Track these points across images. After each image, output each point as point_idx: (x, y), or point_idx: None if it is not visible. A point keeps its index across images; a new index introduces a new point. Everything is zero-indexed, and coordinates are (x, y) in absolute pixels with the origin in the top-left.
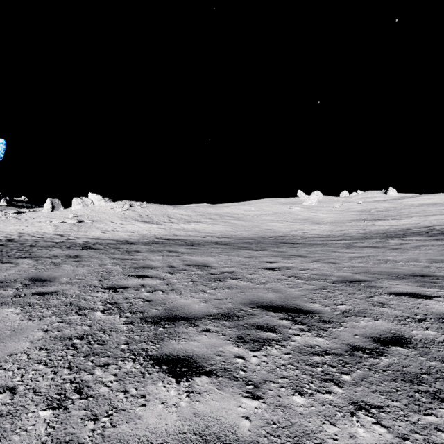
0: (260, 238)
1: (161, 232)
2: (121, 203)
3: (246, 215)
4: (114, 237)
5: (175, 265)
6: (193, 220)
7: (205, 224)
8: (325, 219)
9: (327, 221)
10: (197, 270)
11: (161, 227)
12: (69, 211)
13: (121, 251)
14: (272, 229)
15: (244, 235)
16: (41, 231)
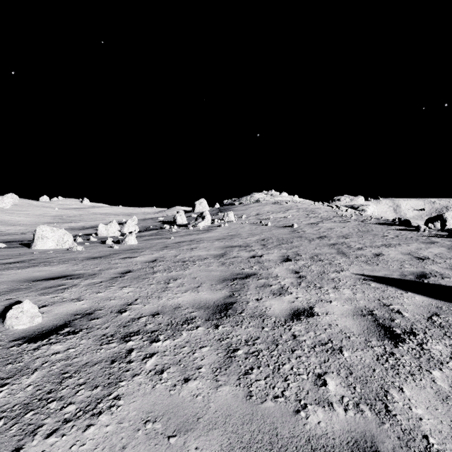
0: None
1: None
2: None
3: None
4: None
5: None
6: None
7: None
8: (21, 222)
9: (23, 223)
10: None
11: None
12: None
13: None
14: None
15: None
16: None
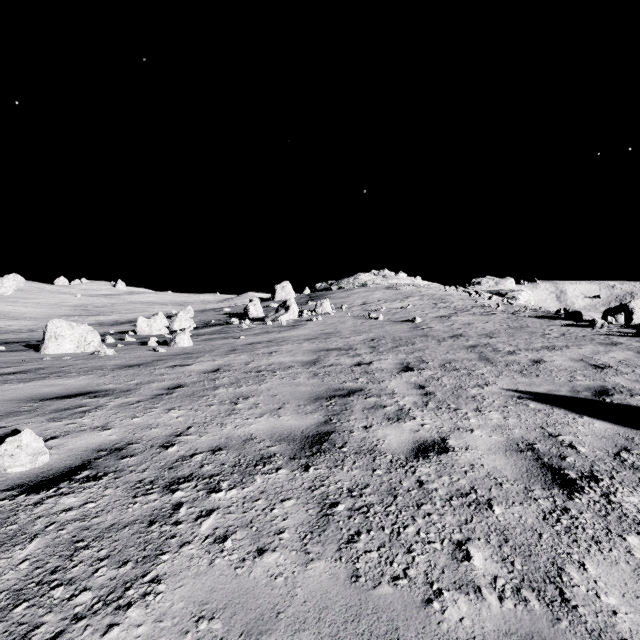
0: None
1: None
2: None
3: None
4: None
5: None
6: None
7: None
8: (28, 314)
9: (31, 317)
10: None
11: None
12: None
13: None
14: None
15: None
16: None
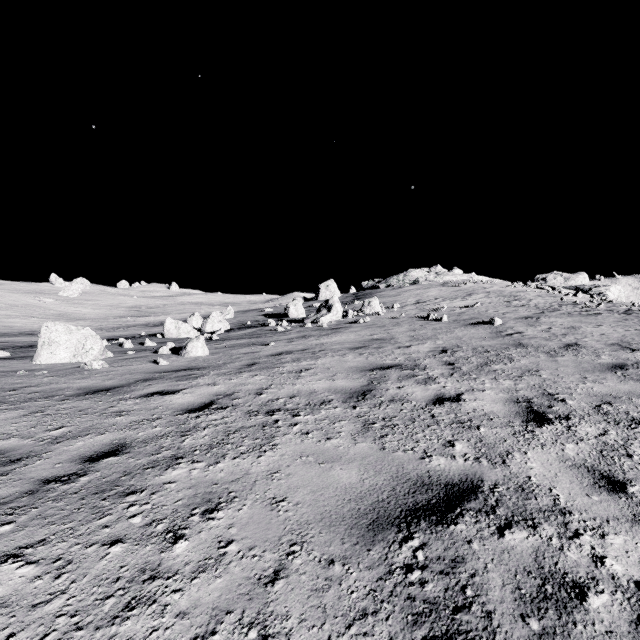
0: (1, 333)
1: None
2: None
3: None
4: None
5: None
6: None
7: None
8: (88, 315)
9: (89, 317)
10: None
11: None
12: None
13: None
14: (13, 326)
15: None
16: None
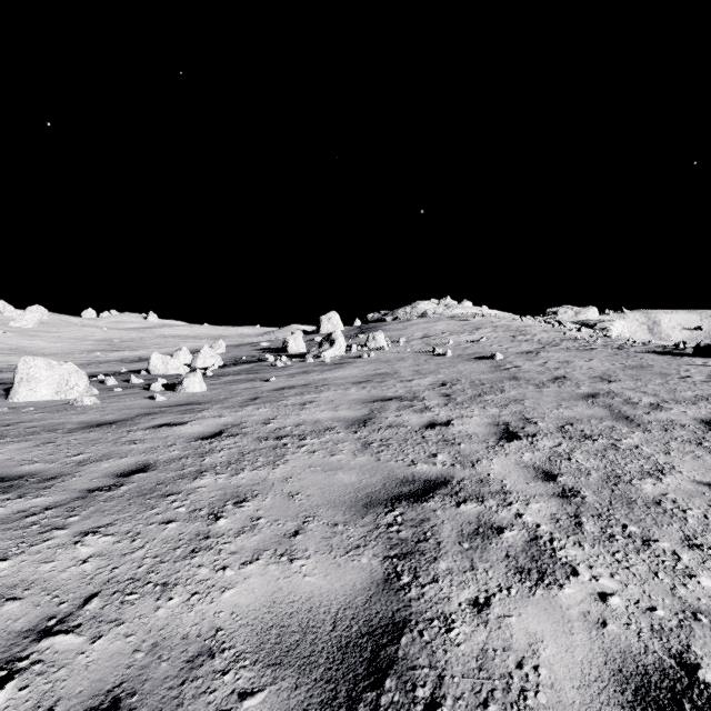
0: None
1: None
2: None
3: None
4: None
5: None
6: None
7: None
8: (47, 350)
9: (50, 352)
10: None
11: None
12: None
13: None
14: None
15: None
16: None
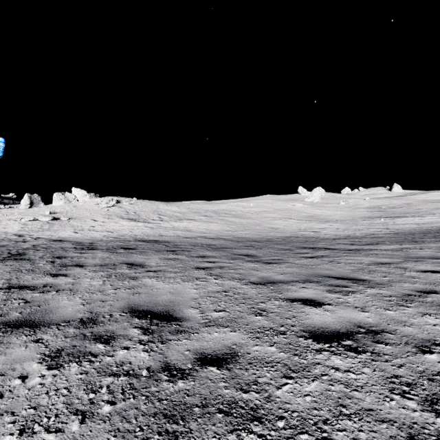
0: (265, 239)
1: (145, 231)
2: (106, 199)
3: (245, 212)
4: (82, 238)
5: (104, 311)
6: (186, 218)
7: (199, 222)
8: (333, 216)
9: (336, 219)
10: (137, 344)
11: (148, 226)
12: (48, 208)
13: (53, 264)
14: (277, 227)
15: (244, 235)
16: (2, 230)
